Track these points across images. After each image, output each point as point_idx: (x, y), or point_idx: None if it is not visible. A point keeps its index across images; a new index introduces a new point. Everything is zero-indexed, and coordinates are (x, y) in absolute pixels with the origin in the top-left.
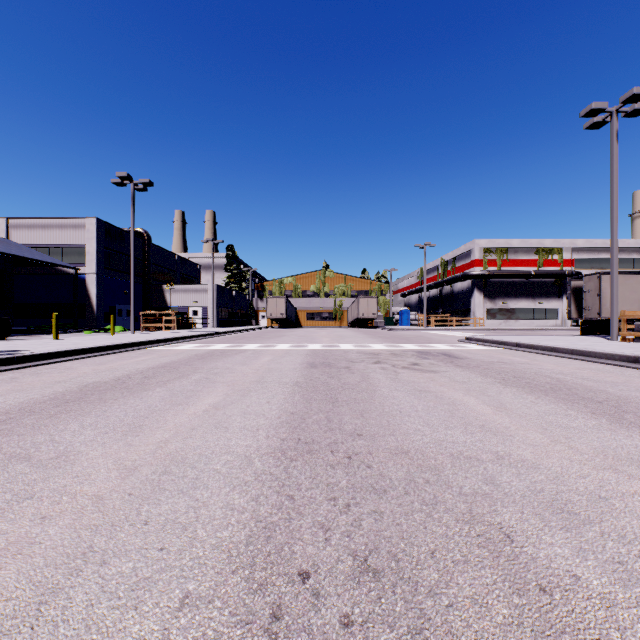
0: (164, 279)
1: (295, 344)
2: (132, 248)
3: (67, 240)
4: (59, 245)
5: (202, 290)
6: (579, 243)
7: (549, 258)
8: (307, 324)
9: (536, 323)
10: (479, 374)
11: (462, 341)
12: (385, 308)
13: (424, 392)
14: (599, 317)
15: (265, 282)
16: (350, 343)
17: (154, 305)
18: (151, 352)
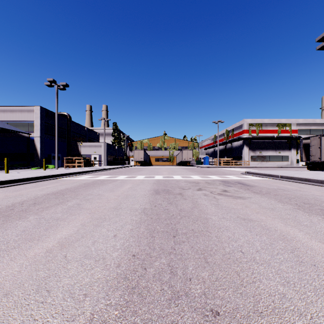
0: (79, 140)
1: (147, 176)
2: (56, 121)
3: (24, 118)
4: (20, 121)
5: (99, 146)
6: (300, 121)
7: (284, 129)
8: (155, 164)
9: (277, 163)
10: (276, 200)
11: (243, 174)
12: (196, 155)
13: (248, 221)
14: (320, 160)
15: (133, 142)
16: (179, 175)
17: (73, 154)
18: (58, 181)
